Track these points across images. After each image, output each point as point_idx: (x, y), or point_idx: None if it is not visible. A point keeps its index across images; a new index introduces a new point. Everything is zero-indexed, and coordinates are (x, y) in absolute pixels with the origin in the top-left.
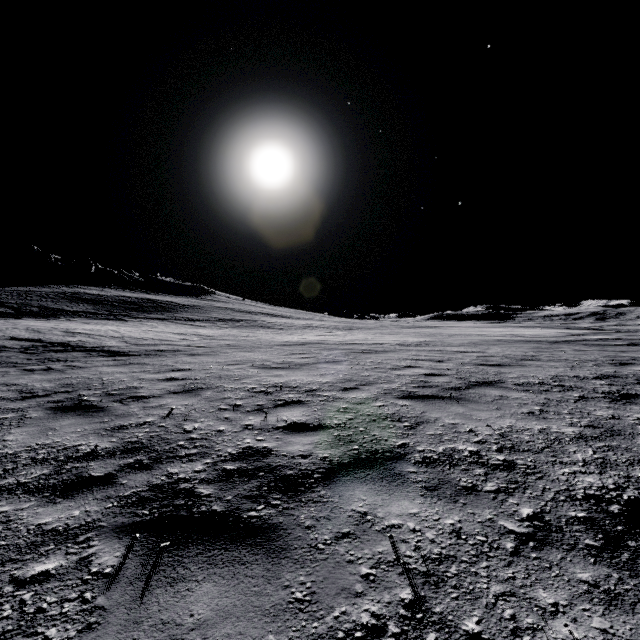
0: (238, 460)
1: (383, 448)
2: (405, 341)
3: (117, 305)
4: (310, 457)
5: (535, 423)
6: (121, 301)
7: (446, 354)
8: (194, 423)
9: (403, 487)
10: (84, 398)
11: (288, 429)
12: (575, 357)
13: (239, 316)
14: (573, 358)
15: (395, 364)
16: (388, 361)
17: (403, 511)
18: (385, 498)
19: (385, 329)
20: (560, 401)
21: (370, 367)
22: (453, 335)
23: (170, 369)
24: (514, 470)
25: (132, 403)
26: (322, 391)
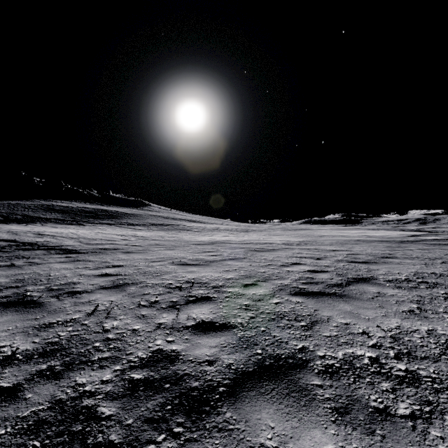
0: (146, 367)
1: (285, 353)
2: (288, 241)
3: (79, 214)
4: (216, 363)
5: (420, 323)
6: (82, 211)
7: (322, 252)
8: (114, 321)
9: (312, 408)
10: (27, 294)
11: (196, 328)
12: (423, 255)
13: (167, 222)
14: (422, 256)
15: (284, 261)
16: (278, 258)
17: (317, 447)
18: (295, 425)
19: (272, 231)
20: (431, 298)
21: (265, 264)
22: (323, 236)
23: (106, 265)
24: (421, 385)
25: (66, 298)
26: (227, 287)
